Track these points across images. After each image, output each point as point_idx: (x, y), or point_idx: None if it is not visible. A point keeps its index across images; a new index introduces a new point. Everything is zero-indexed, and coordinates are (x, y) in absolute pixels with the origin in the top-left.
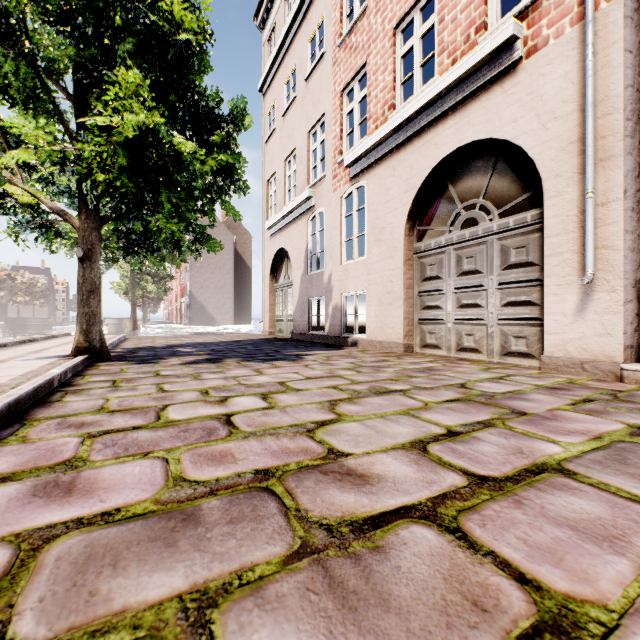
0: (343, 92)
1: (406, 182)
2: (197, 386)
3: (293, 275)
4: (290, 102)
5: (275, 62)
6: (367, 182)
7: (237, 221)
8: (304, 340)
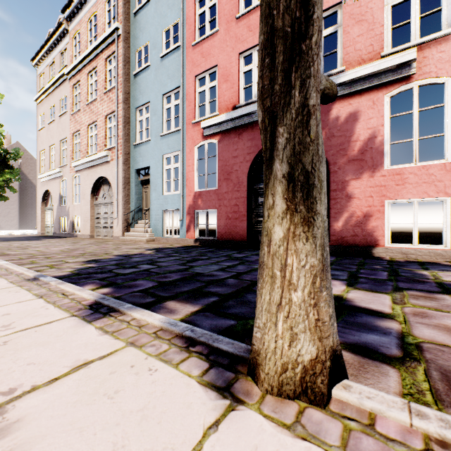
0: (74, 134)
1: (91, 181)
2: (1, 244)
3: (54, 205)
4: (52, 121)
5: (44, 94)
6: (81, 175)
7: (22, 148)
8: (58, 236)
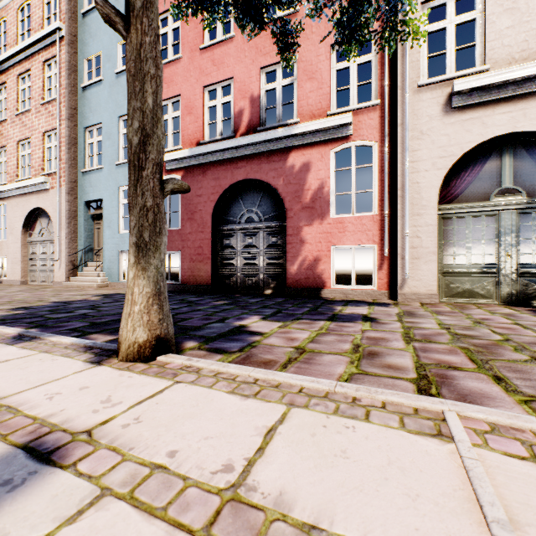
0: None
1: (22, 212)
2: None
3: None
4: None
5: None
6: (7, 204)
7: None
8: None
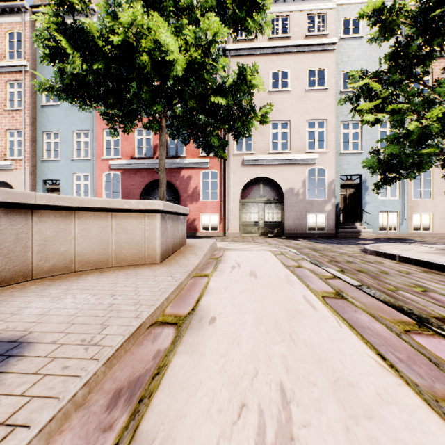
0: None
1: None
2: None
3: None
4: None
5: None
6: None
7: None
8: None
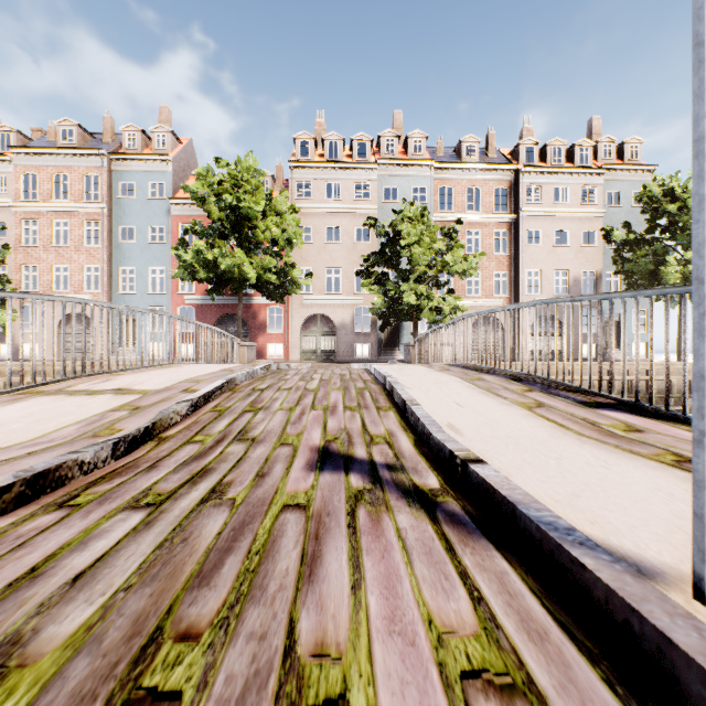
0: (22, 264)
1: (59, 313)
2: None
3: None
4: None
5: None
6: (39, 306)
7: None
8: None
